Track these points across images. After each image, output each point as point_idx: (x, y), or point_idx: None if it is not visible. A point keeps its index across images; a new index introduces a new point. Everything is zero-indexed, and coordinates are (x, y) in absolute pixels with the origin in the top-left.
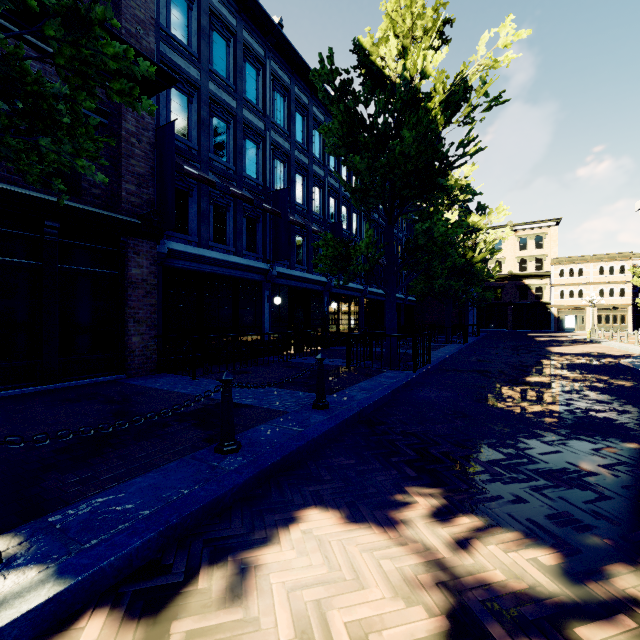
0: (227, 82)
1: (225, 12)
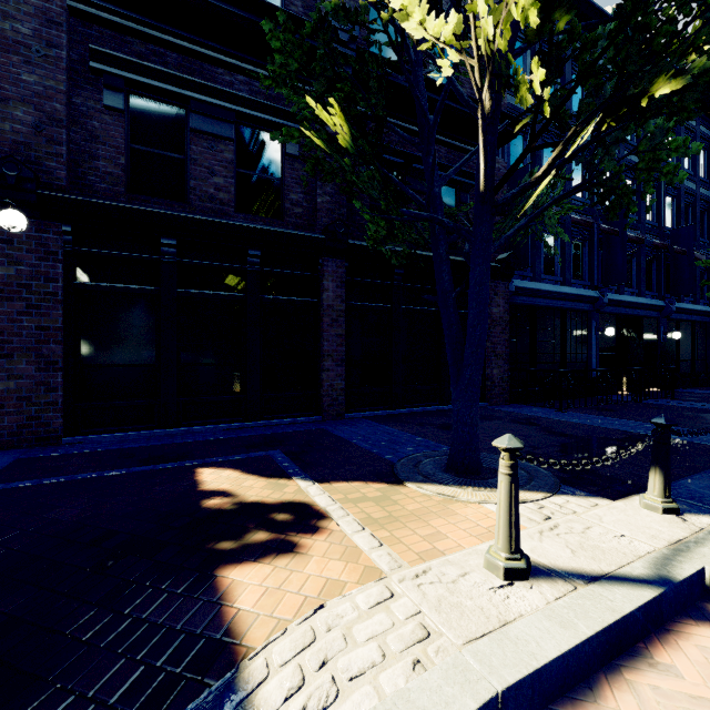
0: None
1: None
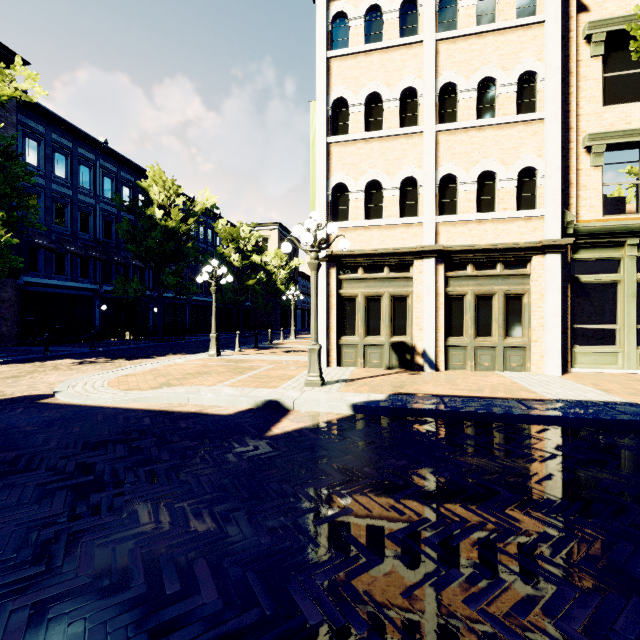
0: (66, 181)
1: (64, 141)
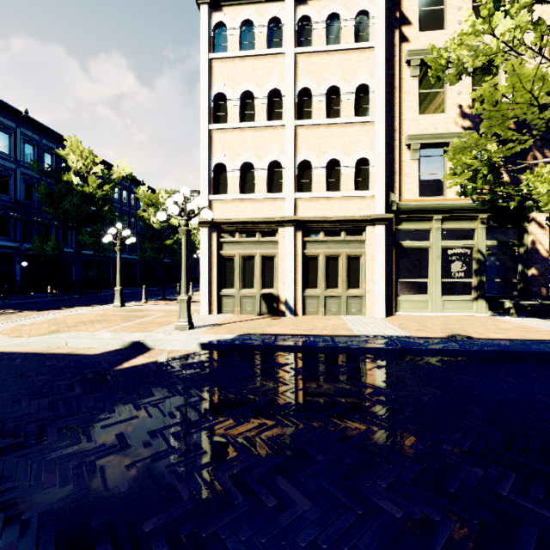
0: None
1: None
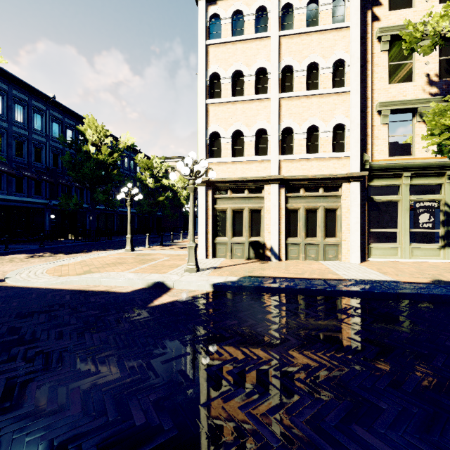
0: (23, 124)
1: (22, 95)
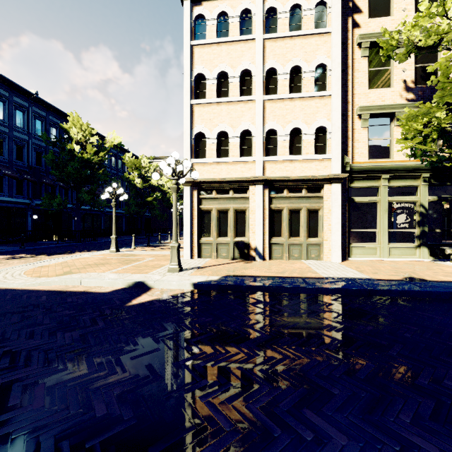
0: (4, 121)
1: (2, 91)
